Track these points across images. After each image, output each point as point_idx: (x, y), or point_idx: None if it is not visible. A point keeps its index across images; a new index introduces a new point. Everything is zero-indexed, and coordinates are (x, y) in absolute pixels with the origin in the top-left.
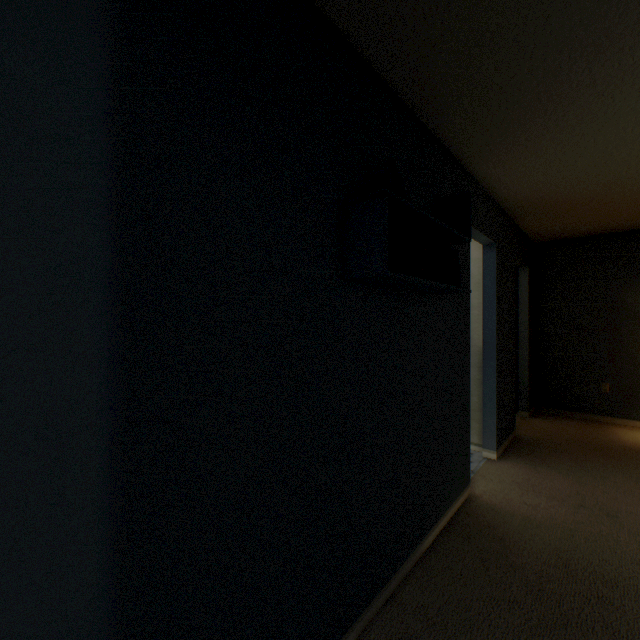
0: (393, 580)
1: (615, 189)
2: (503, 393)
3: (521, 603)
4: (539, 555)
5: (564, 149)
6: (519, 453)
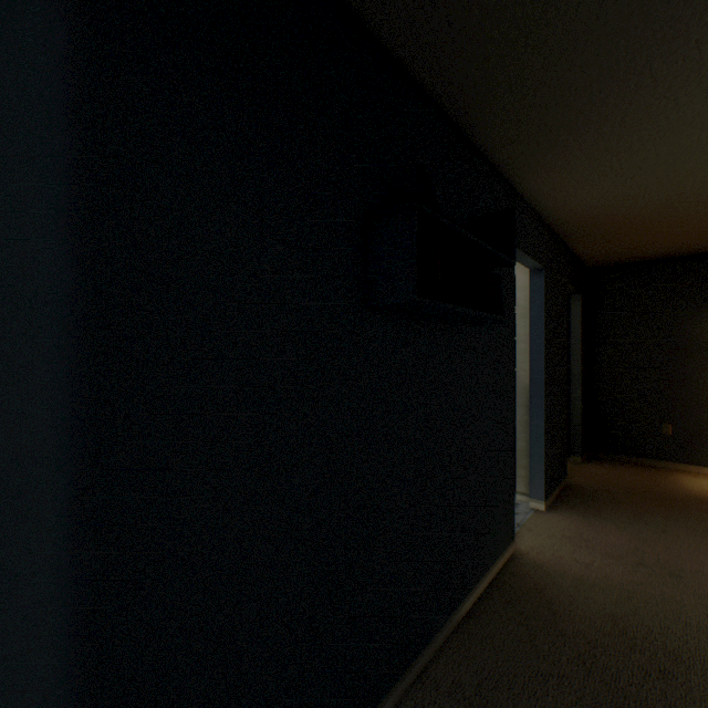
0: (426, 652)
1: (678, 207)
2: (553, 436)
3: (572, 678)
4: (593, 621)
5: (621, 160)
6: (571, 503)
